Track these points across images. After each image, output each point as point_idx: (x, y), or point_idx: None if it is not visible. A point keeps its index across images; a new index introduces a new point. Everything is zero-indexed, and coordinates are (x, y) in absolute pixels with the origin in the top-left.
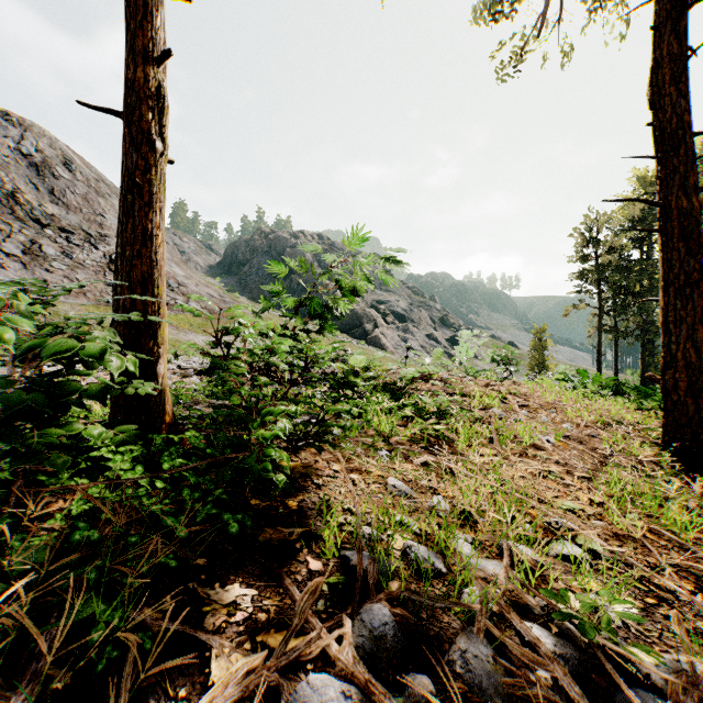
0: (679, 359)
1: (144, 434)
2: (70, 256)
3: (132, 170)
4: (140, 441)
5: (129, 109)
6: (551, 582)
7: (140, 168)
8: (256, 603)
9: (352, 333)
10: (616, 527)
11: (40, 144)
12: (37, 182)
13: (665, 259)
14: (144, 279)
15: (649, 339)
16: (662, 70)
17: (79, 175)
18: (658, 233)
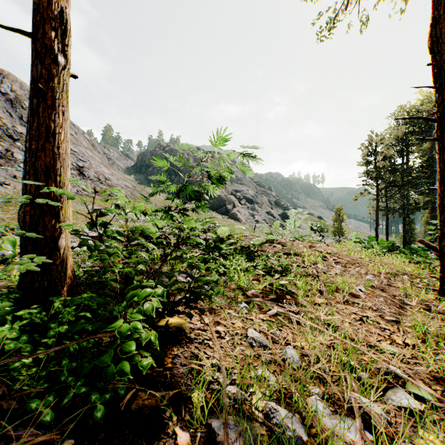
0: None
1: (46, 297)
2: None
3: (37, 78)
4: (42, 302)
5: (34, 27)
6: None
7: (43, 77)
8: None
9: (218, 211)
10: (432, 370)
11: (13, 86)
12: (12, 111)
13: (441, 160)
14: (47, 168)
15: (407, 215)
16: (440, 25)
17: None
18: (436, 141)
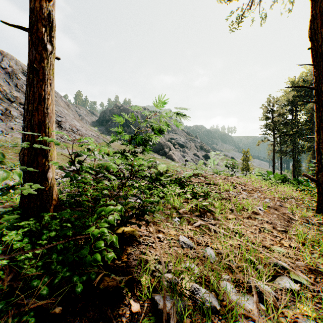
0: None
1: (39, 213)
2: None
3: (32, 60)
4: (36, 217)
5: (30, 25)
6: (288, 317)
7: (37, 59)
8: None
9: (159, 153)
10: (308, 264)
11: (11, 63)
12: (9, 81)
13: (317, 116)
14: (39, 123)
15: (296, 156)
16: (317, 20)
17: None
18: (314, 103)
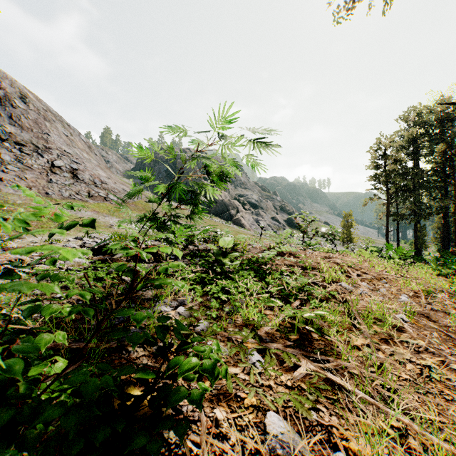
0: None
1: None
2: (22, 161)
3: None
4: None
5: None
6: None
7: None
8: None
9: (221, 216)
10: None
11: (3, 83)
12: (0, 110)
13: None
14: None
15: (418, 221)
16: None
17: (32, 106)
18: None
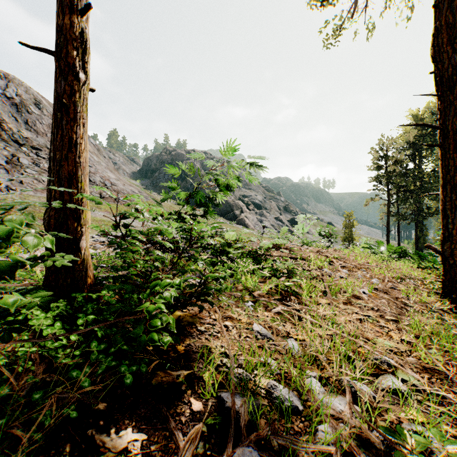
0: (454, 235)
1: (69, 293)
2: (39, 165)
3: (61, 94)
4: (66, 298)
5: (58, 48)
6: (388, 419)
7: (66, 92)
8: (145, 448)
9: (226, 216)
10: (423, 361)
11: (19, 91)
12: (17, 116)
13: (443, 165)
14: (70, 176)
15: (420, 221)
16: (442, 34)
17: (45, 111)
18: (439, 147)
